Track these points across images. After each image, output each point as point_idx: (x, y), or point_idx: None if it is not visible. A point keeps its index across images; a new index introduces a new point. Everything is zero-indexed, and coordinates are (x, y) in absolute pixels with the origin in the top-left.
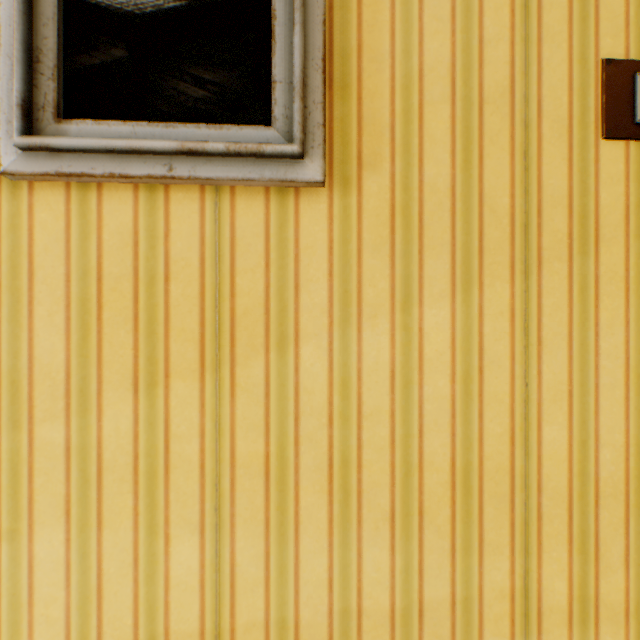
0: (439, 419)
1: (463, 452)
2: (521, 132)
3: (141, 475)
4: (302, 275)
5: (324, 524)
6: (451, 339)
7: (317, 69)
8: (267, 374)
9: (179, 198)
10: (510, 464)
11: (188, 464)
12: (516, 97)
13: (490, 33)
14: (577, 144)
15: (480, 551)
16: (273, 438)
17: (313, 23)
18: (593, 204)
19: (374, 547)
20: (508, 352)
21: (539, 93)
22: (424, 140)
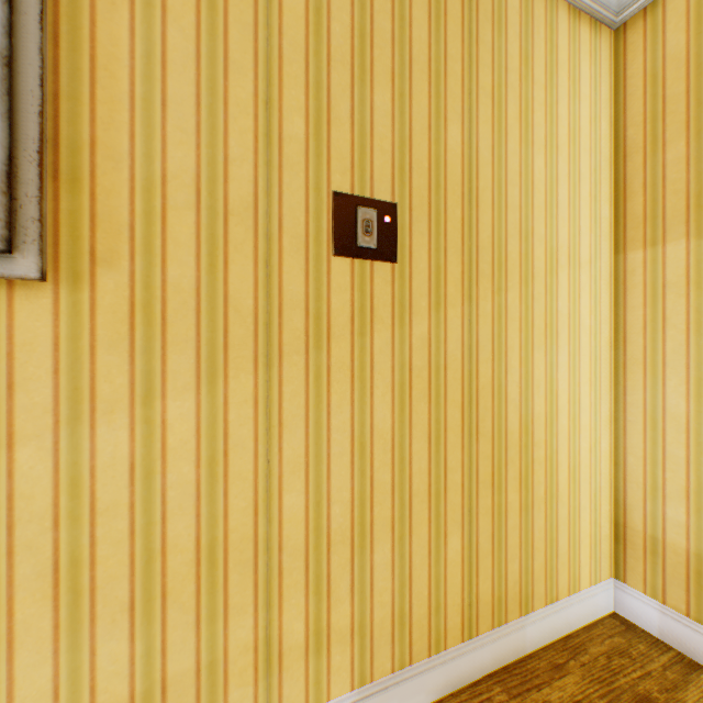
0: (184, 503)
1: (209, 529)
2: (265, 243)
3: None
4: (19, 373)
5: (49, 632)
6: (197, 428)
7: (32, 161)
8: None
9: None
10: (255, 532)
11: None
12: (260, 212)
13: (236, 153)
14: (314, 258)
15: (226, 615)
16: None
17: (27, 112)
18: (327, 308)
19: (112, 640)
20: (253, 435)
21: (281, 212)
22: (169, 242)
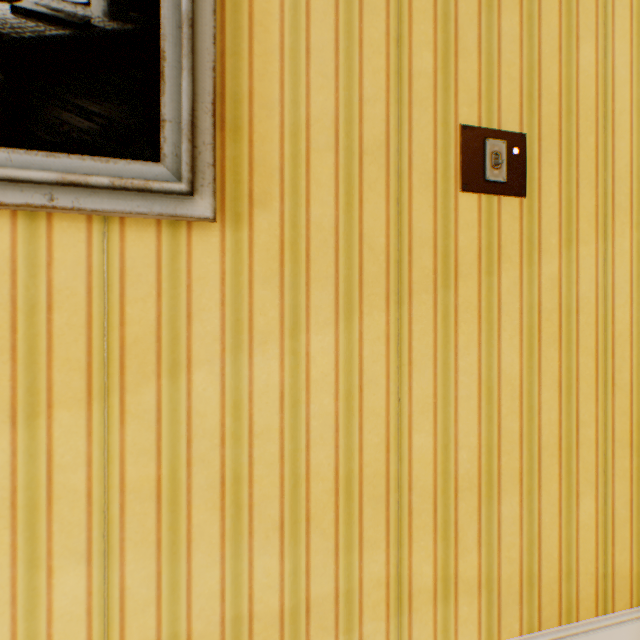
0: (325, 433)
1: (346, 461)
2: (395, 181)
3: (20, 509)
4: (195, 304)
5: (217, 539)
6: (335, 362)
7: (207, 112)
8: (159, 400)
9: (64, 227)
10: (386, 469)
11: (74, 493)
12: (391, 151)
13: (369, 93)
14: (441, 194)
15: (361, 547)
16: (165, 461)
17: (203, 68)
18: (453, 245)
19: (265, 555)
20: (384, 372)
21: (410, 149)
22: (311, 183)
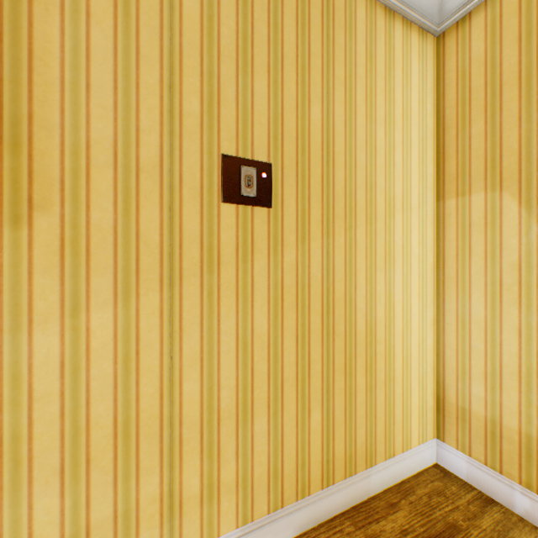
0: (105, 391)
1: (124, 410)
2: (169, 193)
3: None
4: None
5: None
6: (115, 333)
7: None
8: None
9: None
10: (161, 411)
11: None
12: (165, 170)
13: (146, 124)
14: (207, 204)
15: (138, 475)
16: None
17: None
18: (217, 241)
19: (46, 497)
20: (159, 338)
21: (181, 169)
22: (92, 192)
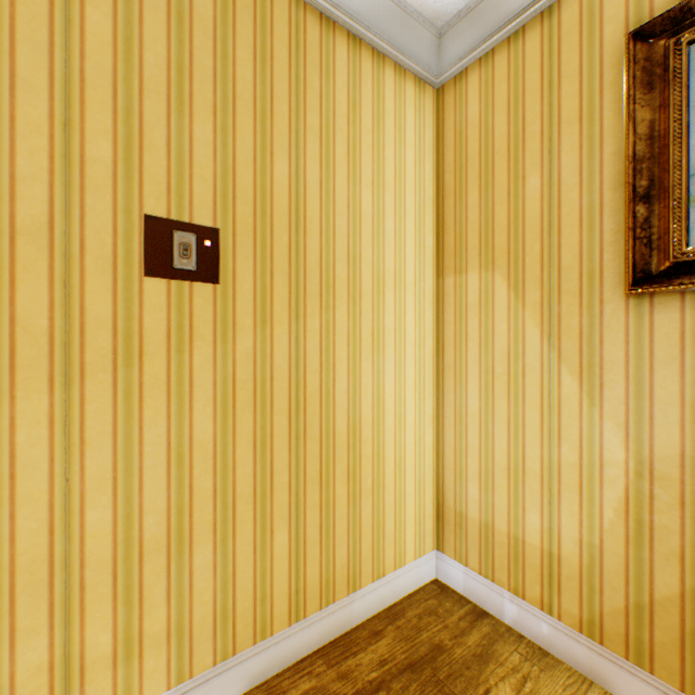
0: None
1: None
2: (64, 263)
3: None
4: None
5: None
6: None
7: None
8: None
9: None
10: (51, 552)
11: None
12: (58, 233)
13: (26, 172)
14: (124, 278)
15: (14, 640)
16: None
17: None
18: (139, 326)
19: None
20: (48, 454)
21: (84, 232)
22: None
